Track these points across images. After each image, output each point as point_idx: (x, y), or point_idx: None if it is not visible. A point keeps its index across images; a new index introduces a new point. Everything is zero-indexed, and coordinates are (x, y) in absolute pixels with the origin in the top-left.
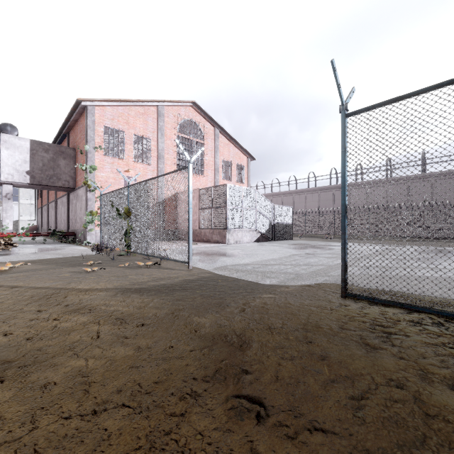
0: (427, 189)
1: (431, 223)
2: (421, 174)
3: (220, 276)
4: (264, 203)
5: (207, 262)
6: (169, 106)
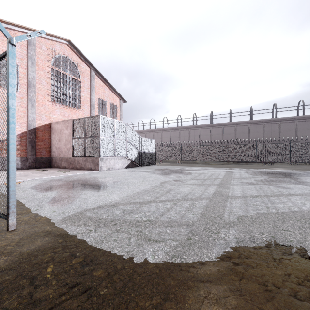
0: (232, 132)
1: (238, 152)
2: (229, 122)
3: (64, 243)
4: (134, 135)
5: (59, 205)
6: (41, 38)
